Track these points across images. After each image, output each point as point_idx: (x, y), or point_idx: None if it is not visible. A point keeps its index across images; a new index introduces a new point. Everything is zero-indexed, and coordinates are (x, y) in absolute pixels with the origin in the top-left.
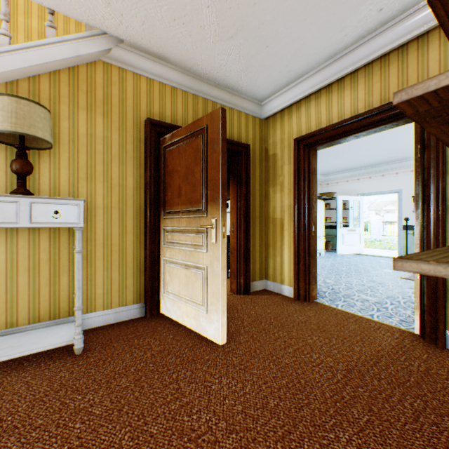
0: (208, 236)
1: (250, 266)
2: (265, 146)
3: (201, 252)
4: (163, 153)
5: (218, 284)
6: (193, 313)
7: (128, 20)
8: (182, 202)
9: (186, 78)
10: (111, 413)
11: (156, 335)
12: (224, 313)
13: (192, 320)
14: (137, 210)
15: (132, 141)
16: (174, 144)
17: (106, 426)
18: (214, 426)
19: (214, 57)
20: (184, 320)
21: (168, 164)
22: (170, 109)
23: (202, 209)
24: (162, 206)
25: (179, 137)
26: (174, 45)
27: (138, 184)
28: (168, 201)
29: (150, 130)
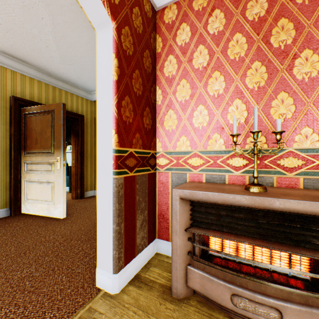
0: (55, 165)
1: (85, 183)
2: (94, 116)
3: (51, 174)
4: (24, 117)
5: (61, 189)
6: (46, 207)
7: (1, 42)
8: (38, 147)
9: (41, 73)
10: (1, 245)
11: (21, 221)
12: (64, 203)
13: (45, 211)
14: (4, 151)
15: (0, 108)
16: (33, 114)
17: (0, 248)
18: (56, 237)
19: (60, 69)
20: (40, 212)
21: (28, 124)
22: (29, 90)
23: (52, 152)
24: (23, 149)
25: (36, 111)
26: (33, 59)
27: (5, 135)
28: (28, 146)
29: (14, 103)
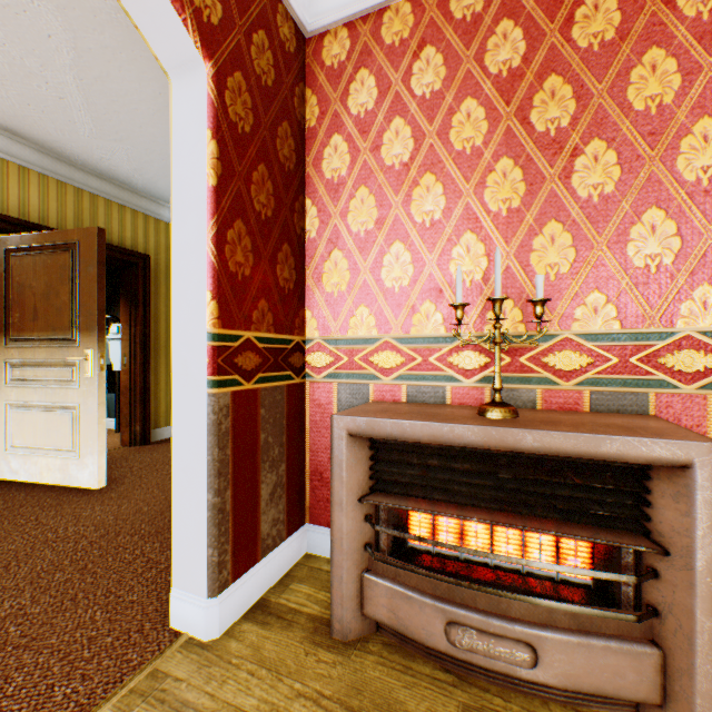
0: (82, 369)
1: (153, 409)
2: None
3: (72, 388)
4: (6, 258)
5: (95, 422)
6: (60, 465)
7: None
8: (40, 327)
9: (47, 158)
10: None
11: None
12: (103, 453)
13: (58, 474)
14: None
15: None
16: (26, 250)
17: None
18: (83, 531)
19: (92, 149)
20: (44, 477)
21: (16, 275)
22: (18, 196)
23: (73, 338)
24: (3, 331)
25: (35, 244)
26: (27, 123)
27: None
28: (16, 325)
29: None
